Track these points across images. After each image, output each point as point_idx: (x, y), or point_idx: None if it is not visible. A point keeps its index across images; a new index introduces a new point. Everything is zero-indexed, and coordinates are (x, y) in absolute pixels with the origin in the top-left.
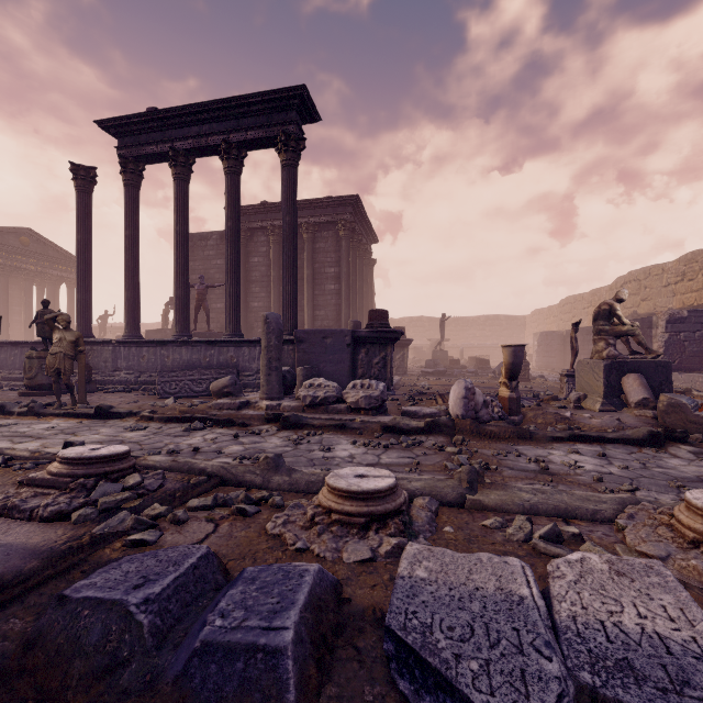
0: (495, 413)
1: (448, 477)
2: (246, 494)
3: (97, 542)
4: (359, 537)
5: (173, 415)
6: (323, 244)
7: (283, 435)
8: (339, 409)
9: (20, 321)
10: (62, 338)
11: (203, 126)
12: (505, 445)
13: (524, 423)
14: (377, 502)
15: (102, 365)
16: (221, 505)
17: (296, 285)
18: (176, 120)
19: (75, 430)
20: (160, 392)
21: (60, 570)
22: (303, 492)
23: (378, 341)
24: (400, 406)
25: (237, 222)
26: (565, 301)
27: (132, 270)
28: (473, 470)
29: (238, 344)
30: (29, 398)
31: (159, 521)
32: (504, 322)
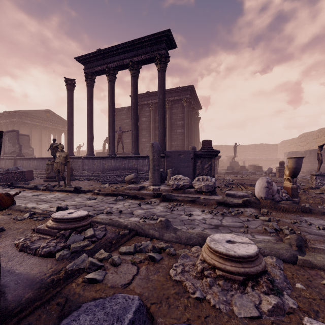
0: (283, 196)
1: (271, 237)
2: (153, 246)
3: (68, 277)
4: (240, 292)
5: (108, 192)
6: (175, 110)
7: (163, 205)
8: (191, 191)
9: (46, 149)
10: (60, 155)
11: (121, 55)
12: (295, 216)
13: (301, 202)
14: (249, 264)
15: (77, 168)
16: (138, 251)
17: (164, 129)
18: (109, 53)
19: (64, 198)
20: (102, 181)
21: (44, 301)
22: (184, 243)
23: (207, 156)
24: (221, 190)
25: (137, 100)
26: (301, 135)
27: (90, 125)
28: (300, 238)
29: (137, 158)
30: (47, 182)
31: (104, 261)
32: (265, 147)
